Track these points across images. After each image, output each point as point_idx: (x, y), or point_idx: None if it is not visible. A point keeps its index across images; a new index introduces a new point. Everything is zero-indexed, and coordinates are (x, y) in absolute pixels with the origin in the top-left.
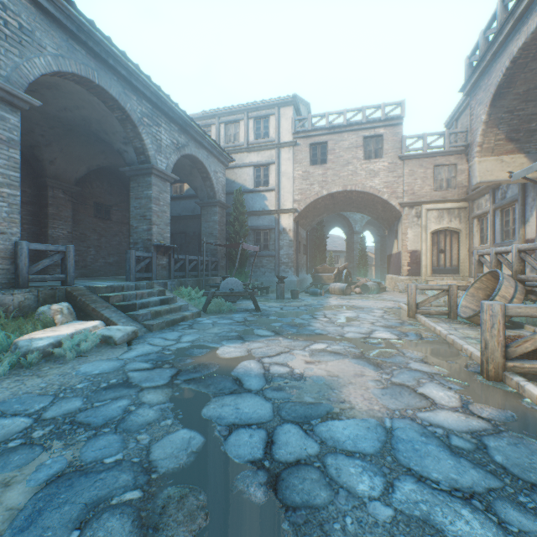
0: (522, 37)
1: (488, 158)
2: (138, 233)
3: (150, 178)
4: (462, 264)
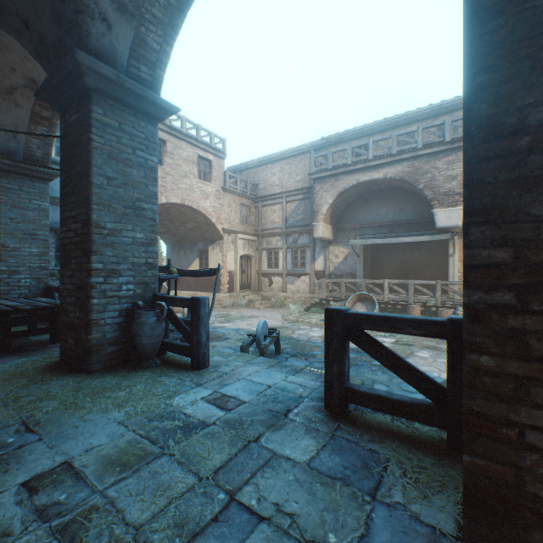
0: (367, 176)
1: (325, 224)
2: (120, 247)
3: (153, 127)
4: (254, 282)
